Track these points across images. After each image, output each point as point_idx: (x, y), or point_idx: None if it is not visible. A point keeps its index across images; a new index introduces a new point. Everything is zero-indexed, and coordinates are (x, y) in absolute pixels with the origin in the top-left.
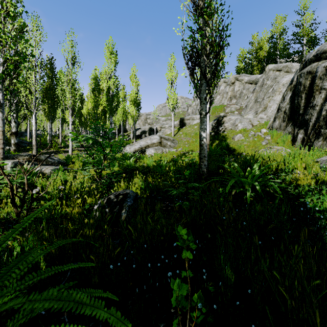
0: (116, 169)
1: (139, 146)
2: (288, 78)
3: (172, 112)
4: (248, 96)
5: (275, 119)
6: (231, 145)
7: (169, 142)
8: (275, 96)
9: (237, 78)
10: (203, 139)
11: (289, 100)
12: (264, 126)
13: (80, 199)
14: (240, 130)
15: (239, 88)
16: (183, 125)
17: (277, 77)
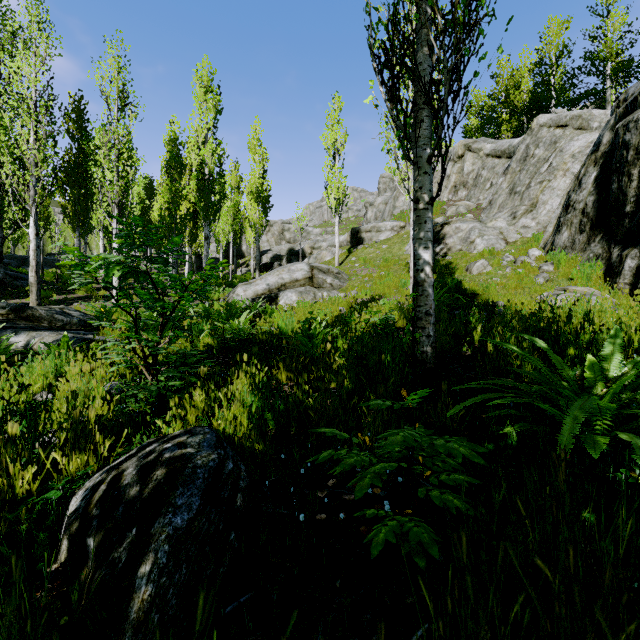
0: (205, 342)
1: (266, 287)
2: (583, 142)
3: (336, 216)
4: (493, 183)
5: (559, 227)
6: (465, 284)
7: (330, 277)
8: (554, 180)
9: (469, 146)
10: (424, 267)
11: (594, 185)
12: (533, 244)
13: (36, 466)
14: (481, 252)
15: (473, 167)
16: (358, 244)
17: (558, 140)
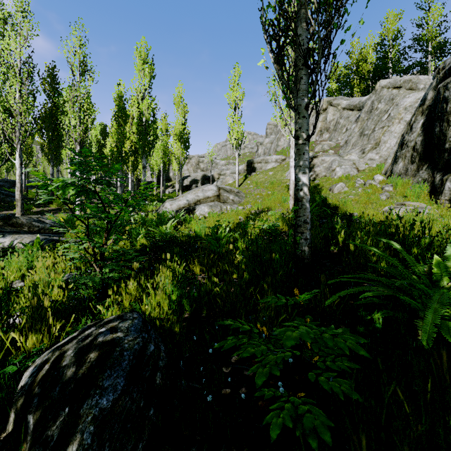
0: (141, 242)
1: (186, 202)
2: (413, 99)
3: (237, 151)
4: (348, 128)
5: (396, 159)
6: (329, 200)
7: (232, 195)
8: (392, 125)
9: (330, 102)
10: (303, 187)
11: (422, 129)
12: (377, 172)
13: None
14: (340, 177)
15: (334, 117)
16: (252, 171)
17: (394, 97)
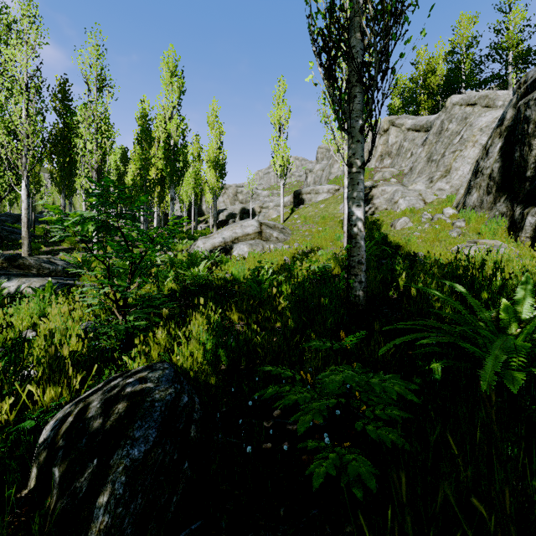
0: (169, 287)
1: (221, 240)
2: (490, 118)
3: (281, 180)
4: (413, 153)
5: (470, 190)
6: (390, 237)
7: (276, 232)
8: (465, 150)
9: (393, 122)
10: (357, 222)
11: (500, 154)
12: (448, 204)
13: (13, 399)
14: (403, 211)
15: (396, 139)
16: (300, 204)
17: (468, 116)
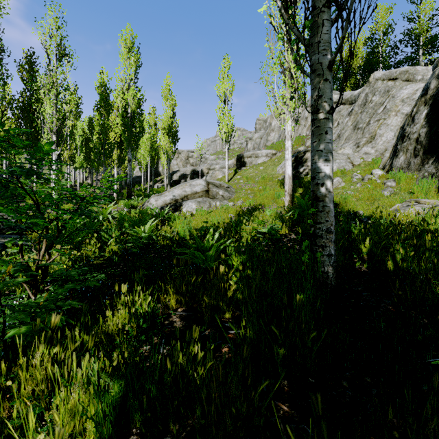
0: (111, 248)
1: (172, 198)
2: (410, 90)
3: (226, 145)
4: (339, 123)
5: (397, 153)
6: None
7: (222, 190)
8: (388, 118)
9: None
10: (325, 180)
11: (426, 120)
12: (375, 166)
13: None
14: (334, 172)
15: None
16: (242, 166)
17: (390, 89)
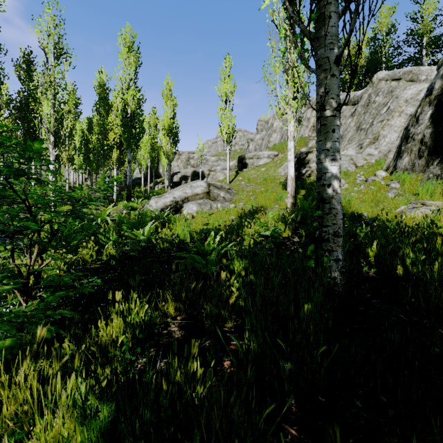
0: (108, 252)
1: (172, 199)
2: (414, 91)
3: (227, 146)
4: (342, 124)
5: (401, 154)
6: None
7: (223, 192)
8: (392, 119)
9: None
10: (332, 181)
11: (430, 120)
12: (378, 167)
13: None
14: None
15: None
16: (243, 167)
17: (394, 89)
